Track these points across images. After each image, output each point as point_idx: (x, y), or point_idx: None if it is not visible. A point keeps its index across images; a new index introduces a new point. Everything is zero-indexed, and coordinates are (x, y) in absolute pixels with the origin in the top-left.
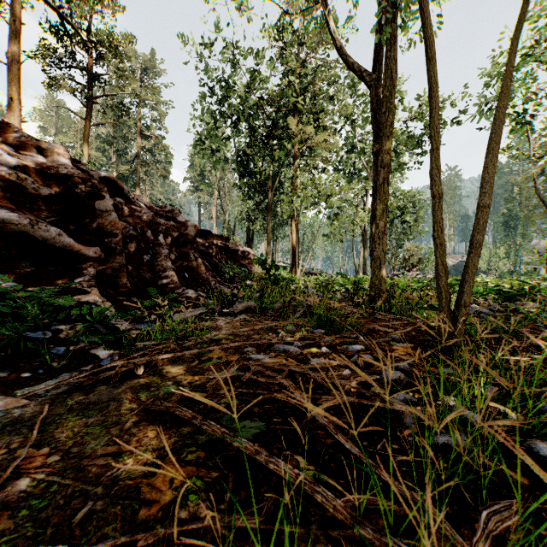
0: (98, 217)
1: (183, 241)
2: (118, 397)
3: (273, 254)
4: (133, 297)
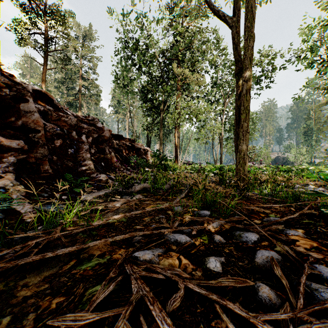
0: (23, 116)
1: (101, 140)
2: None
3: (163, 151)
4: (53, 181)
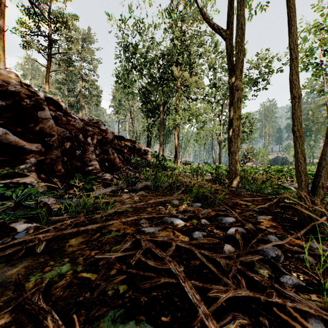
0: (40, 123)
1: (104, 142)
2: (7, 281)
3: (163, 152)
4: (65, 179)
